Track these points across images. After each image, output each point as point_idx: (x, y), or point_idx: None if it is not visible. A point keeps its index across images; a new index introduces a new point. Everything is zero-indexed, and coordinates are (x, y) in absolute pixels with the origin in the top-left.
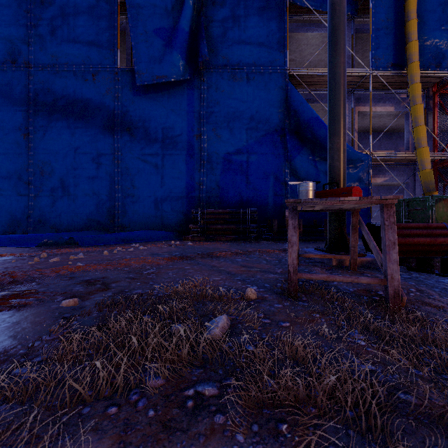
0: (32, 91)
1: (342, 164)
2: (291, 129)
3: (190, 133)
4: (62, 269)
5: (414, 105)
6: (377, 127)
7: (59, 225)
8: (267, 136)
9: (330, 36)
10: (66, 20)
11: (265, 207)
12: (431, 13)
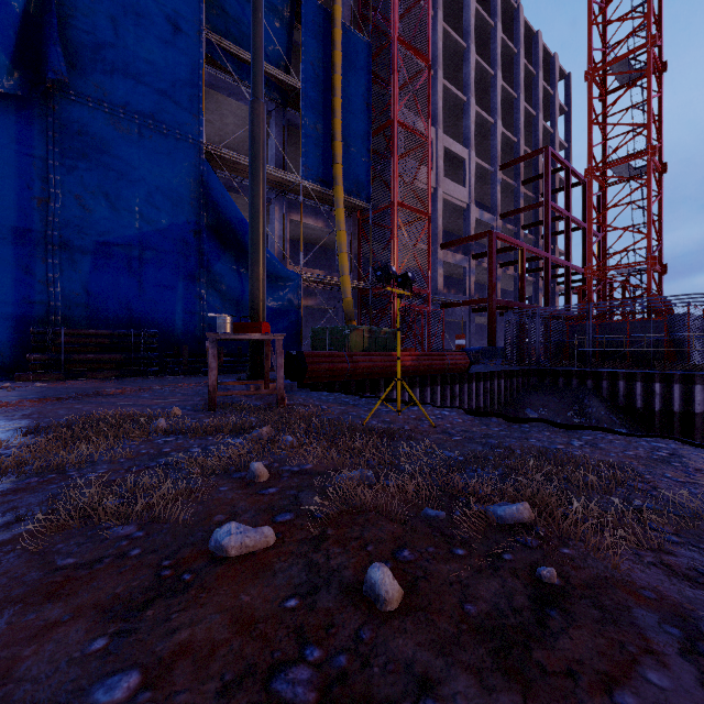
0: None
1: (262, 293)
2: (209, 225)
3: (23, 191)
4: None
5: (339, 230)
6: (312, 239)
7: None
8: (173, 228)
9: (251, 162)
10: None
11: (170, 328)
12: (354, 140)
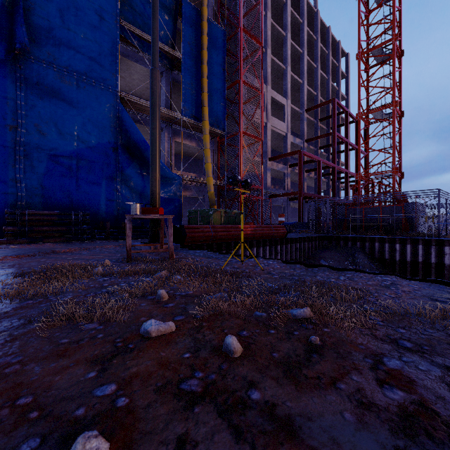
0: None
1: (158, 189)
2: (122, 144)
3: None
4: None
5: (206, 149)
6: (188, 153)
7: None
8: (99, 146)
9: (151, 107)
10: None
11: (97, 210)
12: (215, 92)
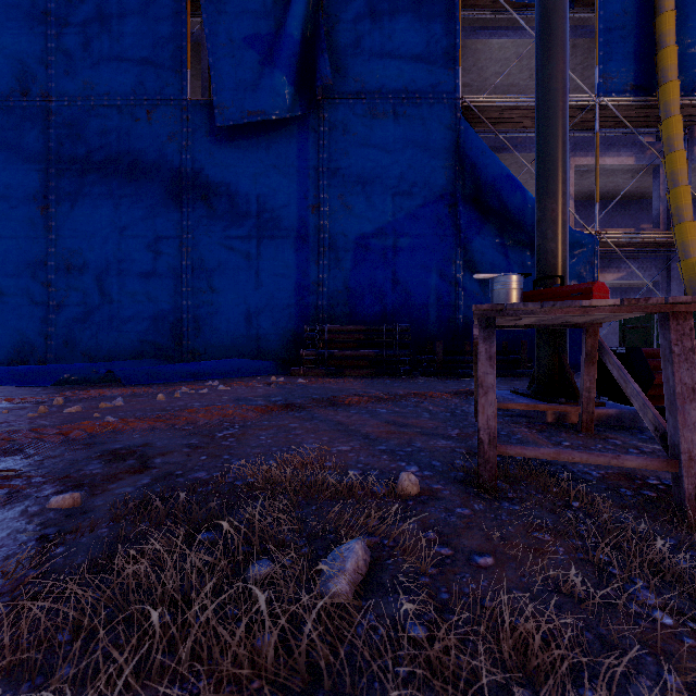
0: (53, 139)
1: (561, 246)
2: (466, 195)
3: (301, 202)
4: (77, 428)
5: (671, 152)
6: (605, 191)
7: (95, 350)
8: (426, 207)
9: (540, 26)
10: (107, 26)
11: (423, 321)
12: None
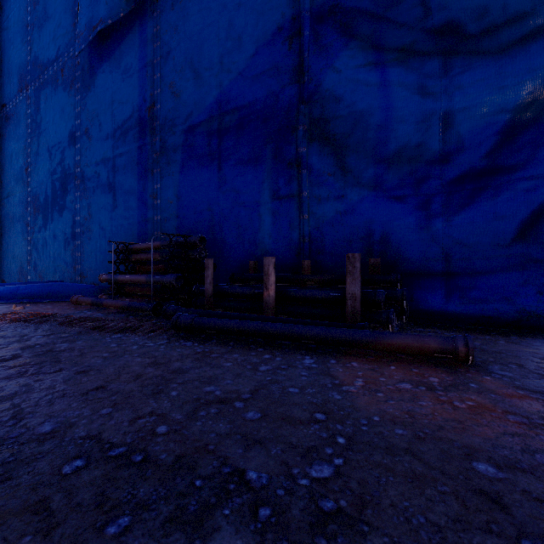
0: (30, 116)
1: None
2: (317, 8)
3: (142, 107)
4: None
5: None
6: None
7: (43, 273)
8: (257, 55)
9: None
10: (47, 14)
11: (255, 231)
12: None
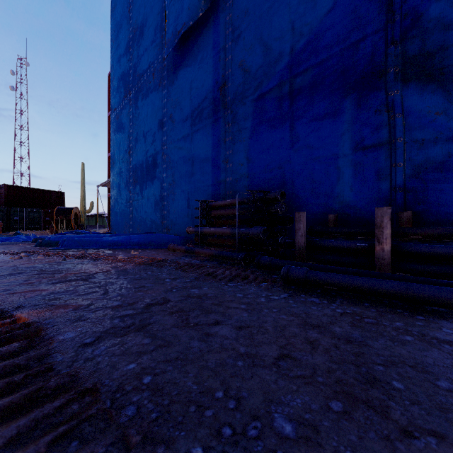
0: (131, 113)
1: None
2: None
3: (215, 88)
4: None
5: None
6: None
7: (140, 226)
8: (334, 9)
9: None
10: (143, 35)
11: (331, 184)
12: None
